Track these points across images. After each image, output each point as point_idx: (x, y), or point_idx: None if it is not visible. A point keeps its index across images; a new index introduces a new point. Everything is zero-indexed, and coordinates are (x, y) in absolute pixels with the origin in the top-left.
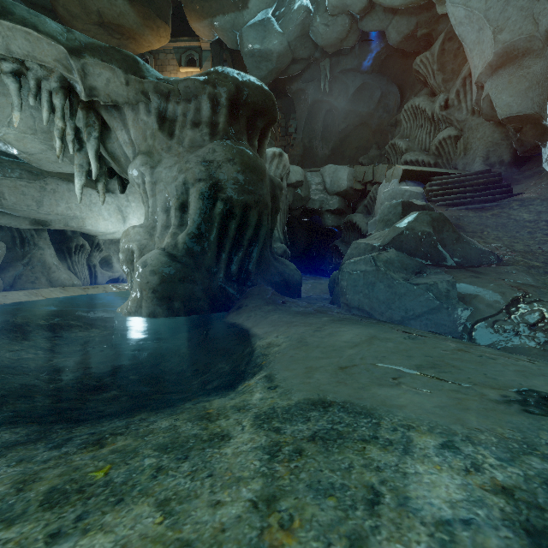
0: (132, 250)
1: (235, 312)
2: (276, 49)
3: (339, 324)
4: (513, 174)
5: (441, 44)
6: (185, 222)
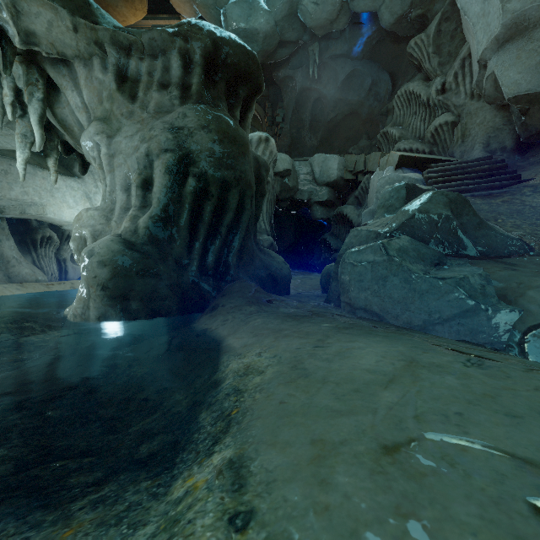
0: (85, 238)
1: (209, 313)
2: (263, 28)
3: (348, 335)
4: (516, 161)
5: (437, 25)
6: (149, 202)
